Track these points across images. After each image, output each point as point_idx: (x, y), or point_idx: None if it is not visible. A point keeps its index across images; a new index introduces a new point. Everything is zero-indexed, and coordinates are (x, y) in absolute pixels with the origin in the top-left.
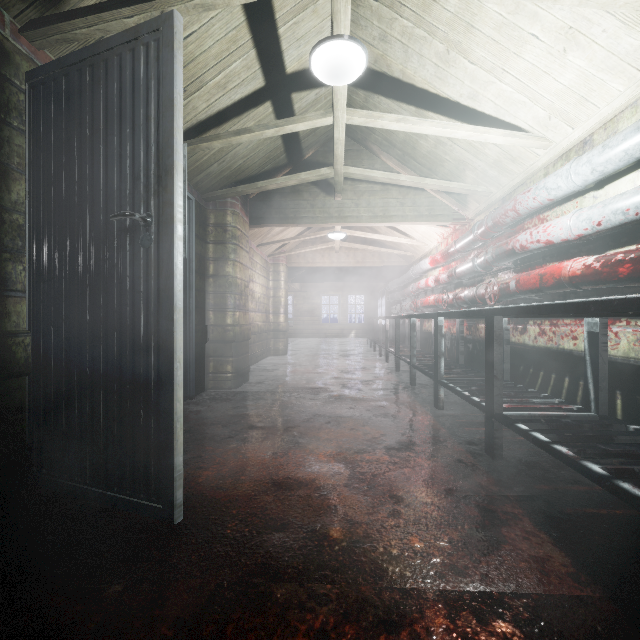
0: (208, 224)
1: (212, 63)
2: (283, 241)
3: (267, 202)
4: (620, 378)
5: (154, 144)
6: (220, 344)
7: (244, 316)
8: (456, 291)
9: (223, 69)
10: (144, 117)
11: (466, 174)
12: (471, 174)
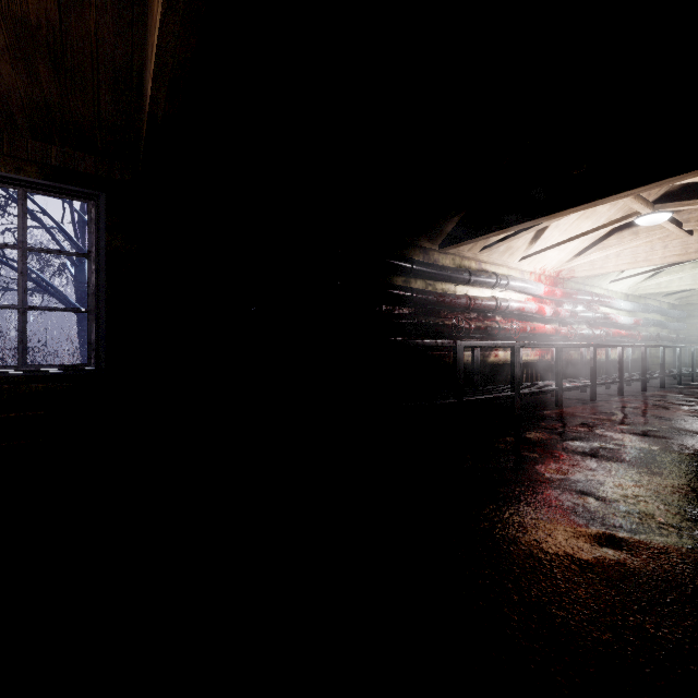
0: None
1: None
2: None
3: None
4: (613, 365)
5: None
6: None
7: None
8: (551, 325)
9: None
10: None
11: None
12: None
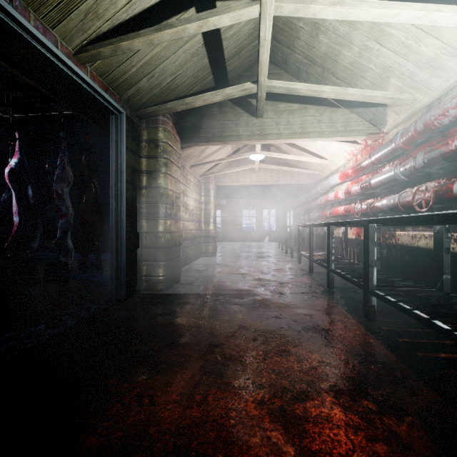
0: (141, 140)
1: None
2: (212, 162)
3: (196, 123)
4: None
5: None
6: (152, 249)
7: (175, 224)
8: (367, 201)
9: None
10: None
11: (390, 82)
12: (396, 81)
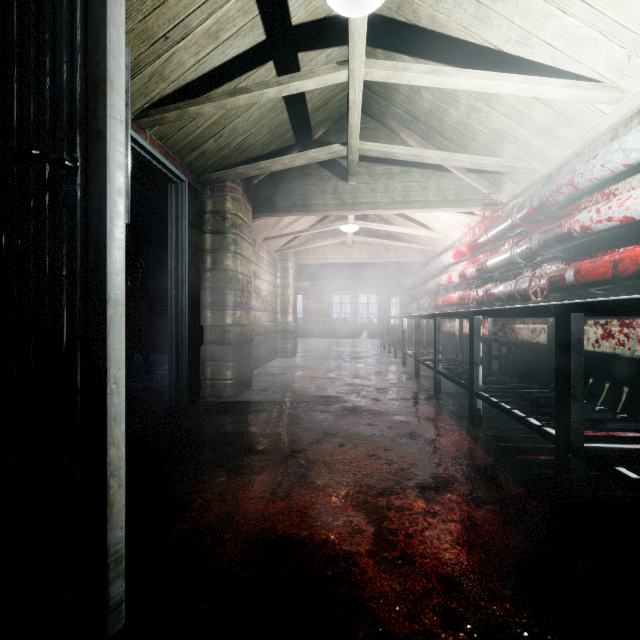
0: (205, 211)
1: (198, 1)
2: (291, 234)
3: (272, 188)
4: None
5: (80, 49)
6: (218, 347)
7: (246, 315)
8: (485, 287)
9: (213, 11)
10: (67, 10)
11: (504, 148)
12: (510, 147)
